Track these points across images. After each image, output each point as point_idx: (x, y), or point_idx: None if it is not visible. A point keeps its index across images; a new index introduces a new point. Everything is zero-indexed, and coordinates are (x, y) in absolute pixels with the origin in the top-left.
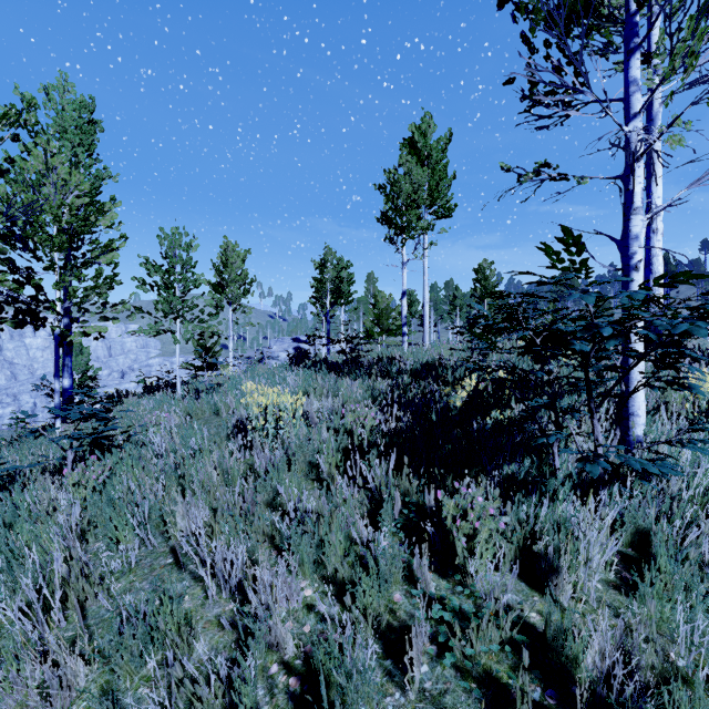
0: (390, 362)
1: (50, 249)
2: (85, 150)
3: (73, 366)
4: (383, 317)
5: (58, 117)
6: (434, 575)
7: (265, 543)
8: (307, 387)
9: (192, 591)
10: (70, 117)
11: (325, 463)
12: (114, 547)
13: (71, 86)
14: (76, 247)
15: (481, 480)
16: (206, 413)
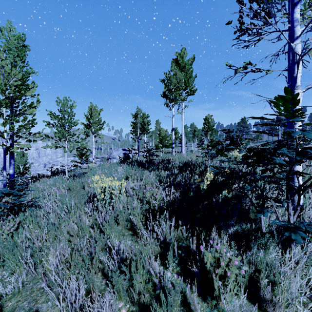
0: (167, 162)
1: (0, 106)
2: (20, 59)
3: (19, 162)
4: (163, 140)
5: (6, 43)
6: (199, 298)
7: (99, 273)
8: (127, 174)
9: (52, 310)
10: (12, 43)
11: (135, 220)
12: (11, 276)
13: (13, 28)
14: (16, 106)
15: (218, 229)
16: (78, 187)
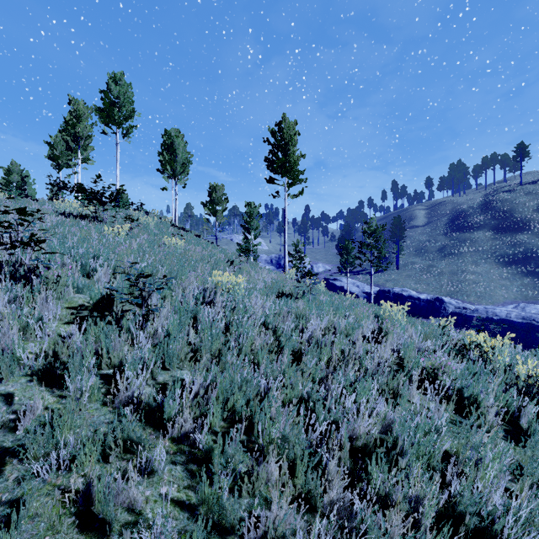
0: None
1: None
2: None
3: None
4: None
5: None
6: None
7: None
8: None
9: None
10: None
11: None
12: None
13: None
14: None
15: None
16: None
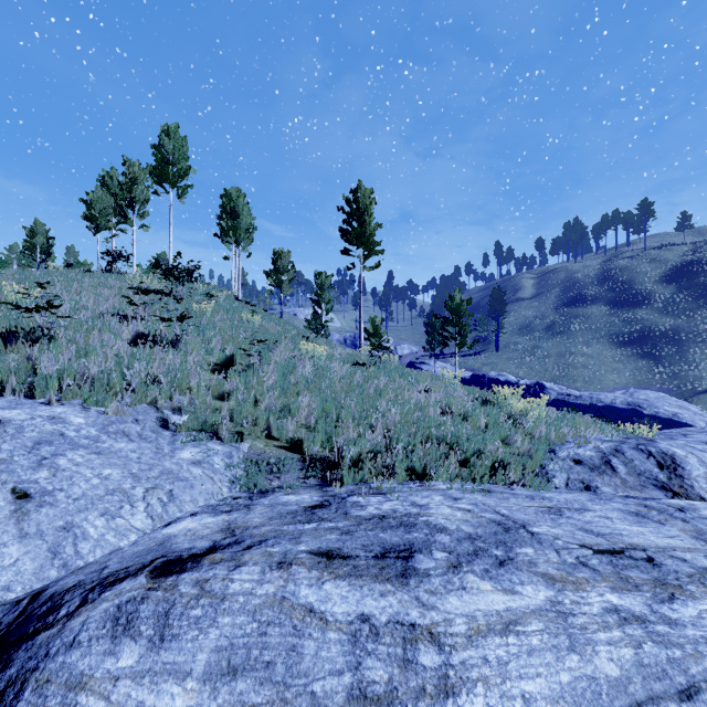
0: None
1: None
2: None
3: None
4: None
5: None
6: None
7: None
8: None
9: None
10: None
11: None
12: None
13: None
14: None
15: None
16: None
